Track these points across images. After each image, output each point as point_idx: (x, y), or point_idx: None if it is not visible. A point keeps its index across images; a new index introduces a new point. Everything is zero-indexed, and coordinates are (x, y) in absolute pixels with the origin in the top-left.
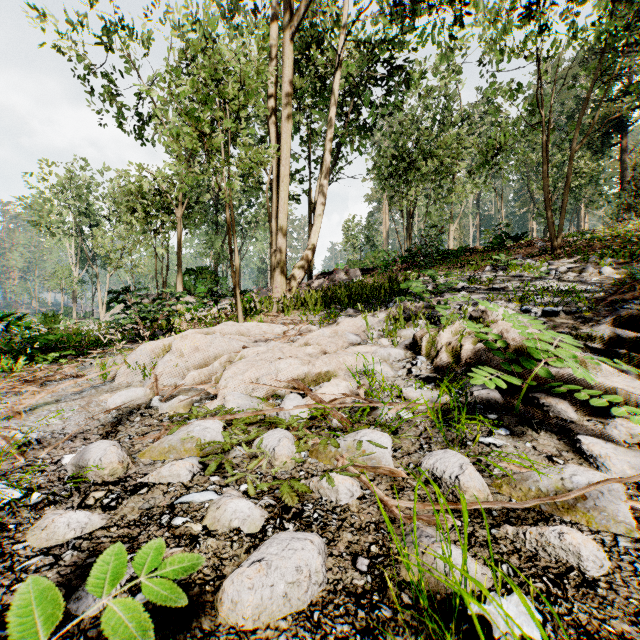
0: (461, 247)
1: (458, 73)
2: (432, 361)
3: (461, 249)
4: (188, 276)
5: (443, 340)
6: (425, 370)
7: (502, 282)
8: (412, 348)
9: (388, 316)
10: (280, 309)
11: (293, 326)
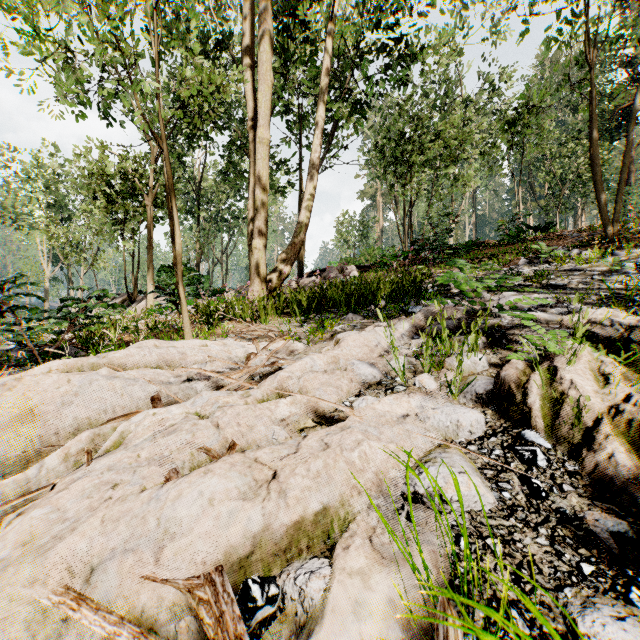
0: (471, 241)
1: (462, 53)
2: (571, 452)
3: (471, 243)
4: (166, 274)
5: (593, 400)
6: (570, 485)
7: (558, 277)
8: (494, 403)
9: (430, 332)
10: (255, 314)
11: (266, 343)
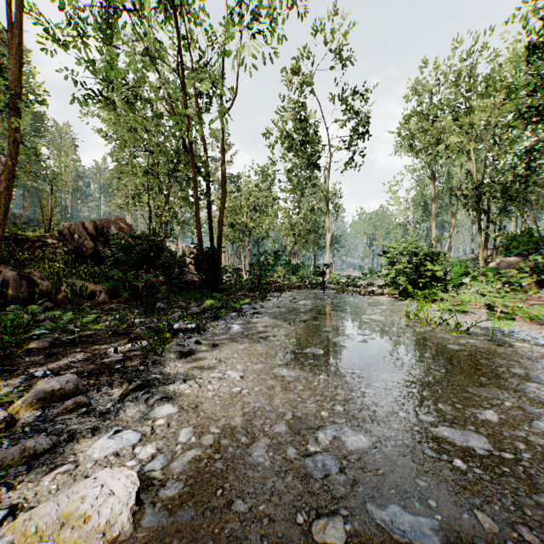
0: None
1: None
2: None
3: None
4: None
5: None
6: None
7: None
8: None
9: None
10: None
11: None
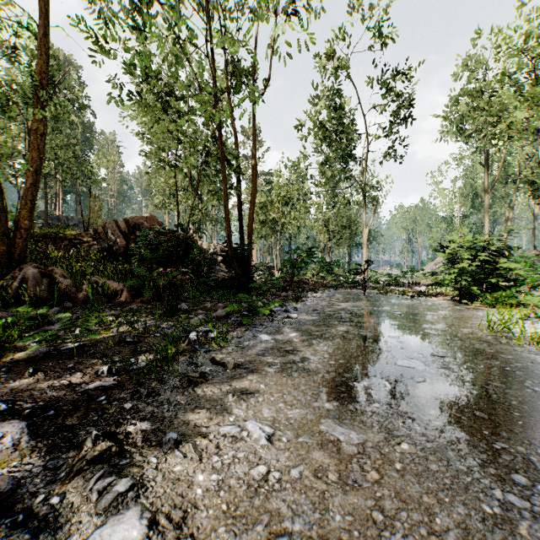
0: None
1: None
2: None
3: None
4: None
5: None
6: None
7: None
8: None
9: None
10: None
11: None
